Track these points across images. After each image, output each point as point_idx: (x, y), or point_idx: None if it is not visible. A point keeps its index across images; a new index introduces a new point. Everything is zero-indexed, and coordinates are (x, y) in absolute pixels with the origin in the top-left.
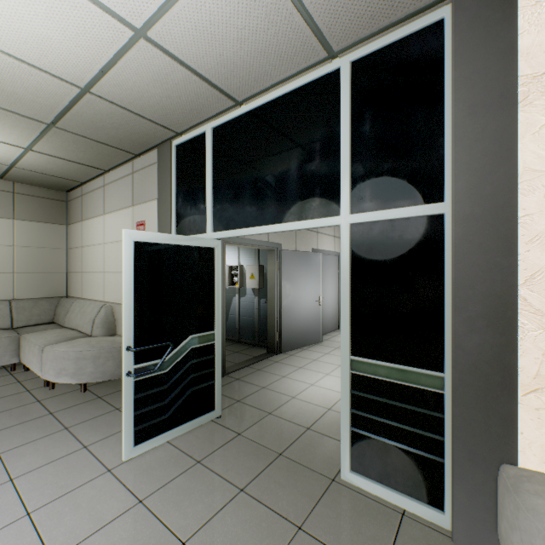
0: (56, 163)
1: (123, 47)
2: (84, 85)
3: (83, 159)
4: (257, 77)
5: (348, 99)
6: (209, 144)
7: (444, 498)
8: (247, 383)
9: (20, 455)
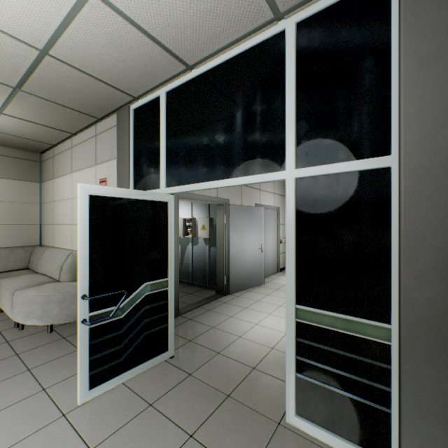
0: (27, 127)
1: (75, 5)
2: (42, 47)
3: (51, 123)
4: (206, 40)
5: (293, 58)
6: (162, 107)
7: (390, 447)
8: (198, 323)
9: None
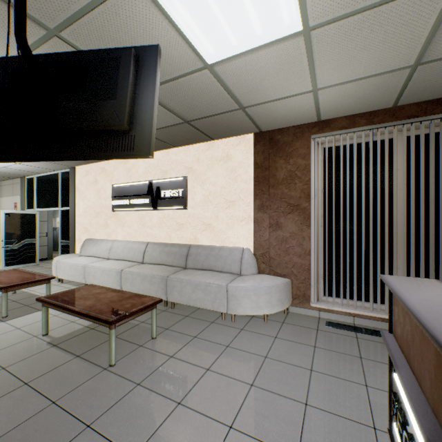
0: None
1: None
2: None
3: None
4: (41, 171)
5: (60, 181)
6: (35, 181)
7: None
8: None
9: None
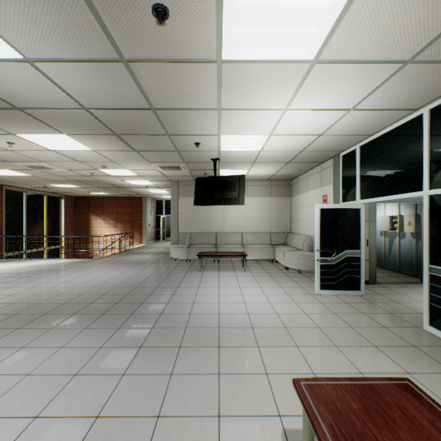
0: (288, 172)
1: (315, 139)
2: (301, 150)
3: (298, 168)
4: (376, 127)
5: (426, 130)
6: (357, 155)
7: None
8: (389, 290)
9: (281, 283)
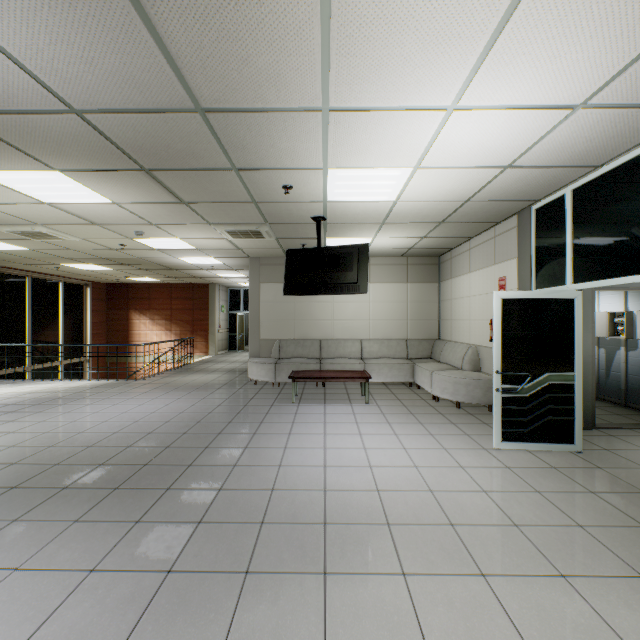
0: (437, 241)
1: (494, 176)
2: (466, 199)
3: (455, 235)
4: (614, 148)
5: None
6: (567, 205)
7: None
8: (622, 441)
9: (431, 426)
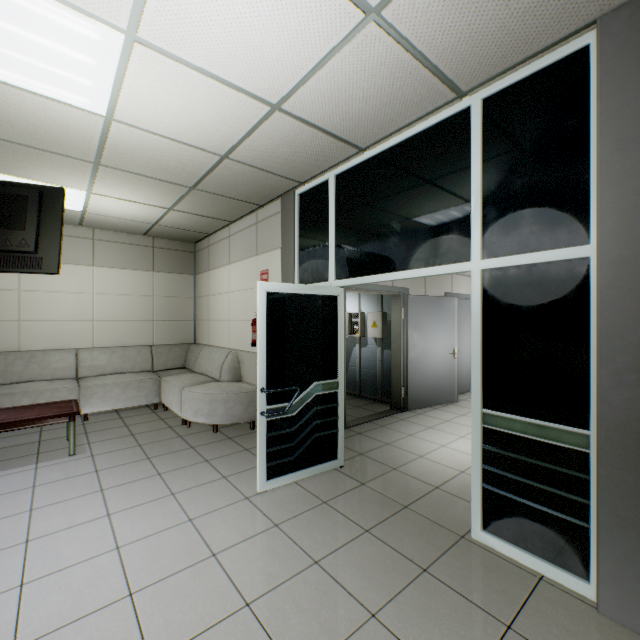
0: (190, 219)
1: (260, 120)
2: (224, 153)
3: (213, 214)
4: (381, 126)
5: (479, 138)
6: (331, 192)
7: (589, 567)
8: (369, 438)
9: (175, 476)
